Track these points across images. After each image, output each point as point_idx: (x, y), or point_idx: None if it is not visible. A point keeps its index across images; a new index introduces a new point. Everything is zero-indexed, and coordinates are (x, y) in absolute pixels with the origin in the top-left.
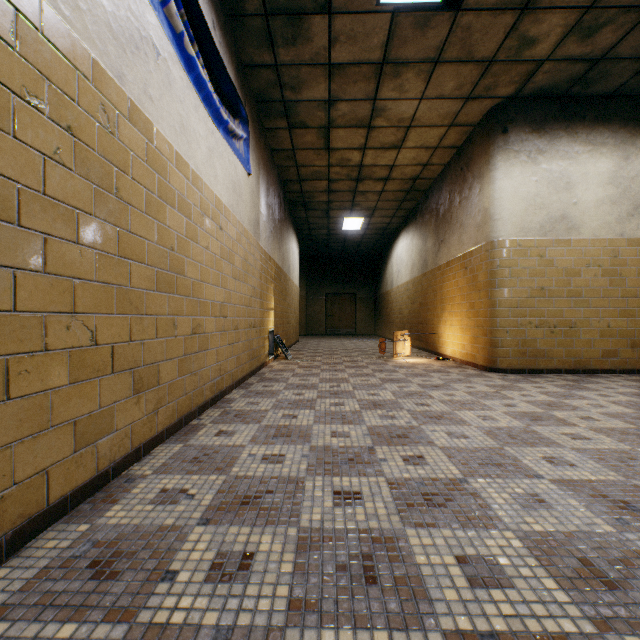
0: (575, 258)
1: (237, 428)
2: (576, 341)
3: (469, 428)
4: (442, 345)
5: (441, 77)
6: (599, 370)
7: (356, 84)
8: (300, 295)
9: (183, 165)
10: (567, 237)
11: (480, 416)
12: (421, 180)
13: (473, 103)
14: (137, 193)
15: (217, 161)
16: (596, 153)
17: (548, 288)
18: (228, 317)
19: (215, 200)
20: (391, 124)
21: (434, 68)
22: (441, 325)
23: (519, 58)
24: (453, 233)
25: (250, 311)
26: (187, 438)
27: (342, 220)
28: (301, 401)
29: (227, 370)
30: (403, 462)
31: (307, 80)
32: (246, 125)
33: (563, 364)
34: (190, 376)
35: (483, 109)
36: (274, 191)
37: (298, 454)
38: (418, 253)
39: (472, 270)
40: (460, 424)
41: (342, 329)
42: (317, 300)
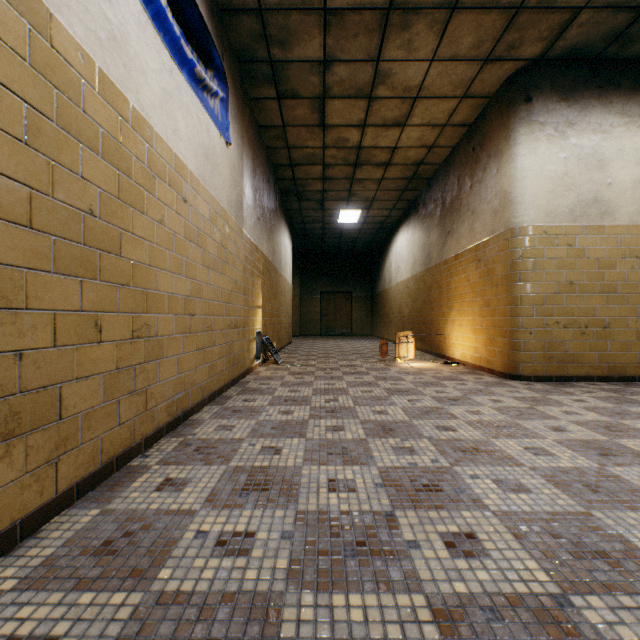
0: (609, 247)
1: (193, 473)
2: (610, 344)
3: (522, 471)
4: (449, 347)
5: (457, 30)
6: (637, 377)
7: (356, 38)
8: (293, 294)
9: (115, 95)
10: (600, 223)
11: (528, 448)
12: (425, 166)
13: (492, 67)
14: (4, 105)
15: (178, 111)
16: (633, 126)
17: (578, 282)
18: (197, 315)
19: (175, 161)
20: (395, 94)
21: (450, 17)
22: (448, 325)
23: (553, 4)
24: (463, 222)
25: (230, 308)
26: (112, 495)
27: (338, 213)
28: (288, 424)
29: (195, 382)
30: (446, 549)
31: (298, 32)
32: (224, 83)
33: (595, 370)
34: (129, 397)
35: (502, 75)
36: (262, 174)
37: (276, 531)
38: (420, 247)
39: (487, 262)
40: (507, 463)
41: (337, 329)
42: (311, 299)
